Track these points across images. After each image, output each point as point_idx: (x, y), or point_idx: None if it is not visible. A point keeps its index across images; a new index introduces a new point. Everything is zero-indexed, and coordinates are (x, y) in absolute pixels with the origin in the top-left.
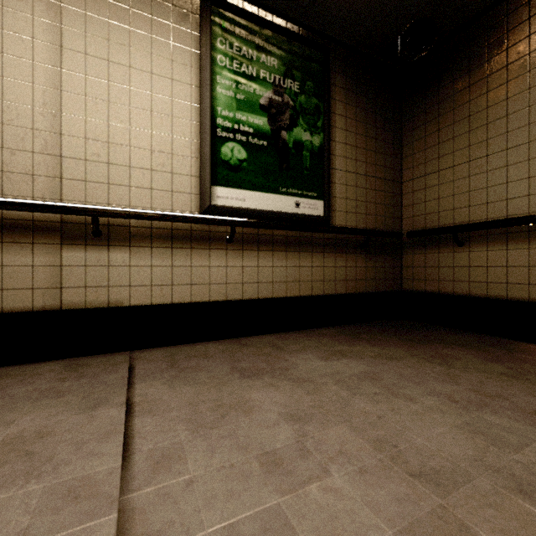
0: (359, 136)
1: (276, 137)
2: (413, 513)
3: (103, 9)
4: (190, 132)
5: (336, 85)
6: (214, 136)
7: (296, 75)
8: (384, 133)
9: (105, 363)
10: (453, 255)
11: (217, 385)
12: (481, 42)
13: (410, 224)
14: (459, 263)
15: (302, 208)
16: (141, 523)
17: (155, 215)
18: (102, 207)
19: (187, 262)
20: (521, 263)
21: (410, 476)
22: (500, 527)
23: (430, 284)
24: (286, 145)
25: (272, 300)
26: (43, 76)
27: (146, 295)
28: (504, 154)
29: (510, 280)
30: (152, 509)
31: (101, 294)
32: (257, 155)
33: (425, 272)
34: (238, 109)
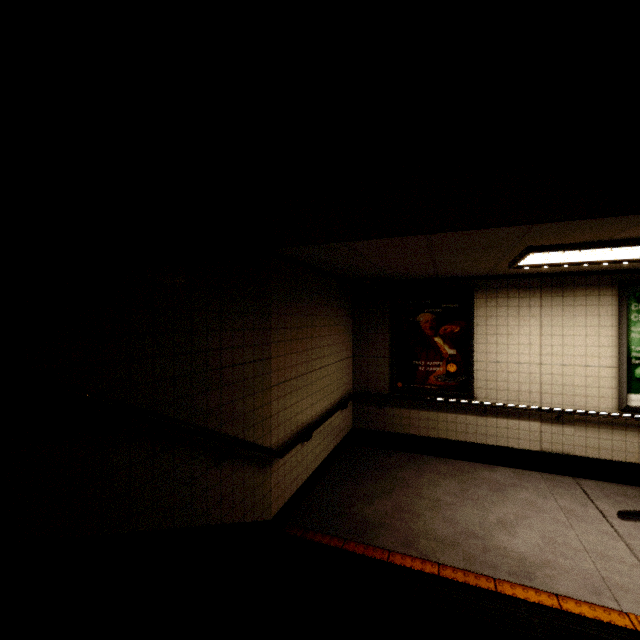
0: None
1: None
2: None
3: (559, 311)
4: (611, 363)
5: None
6: (629, 364)
7: None
8: None
9: (564, 482)
10: None
11: None
12: None
13: None
14: None
15: None
16: (632, 547)
17: (591, 414)
18: (563, 410)
19: (608, 437)
20: None
21: None
22: None
23: None
24: None
25: None
26: (533, 350)
27: (582, 451)
28: None
29: None
30: (634, 546)
31: (559, 447)
32: None
33: None
34: None
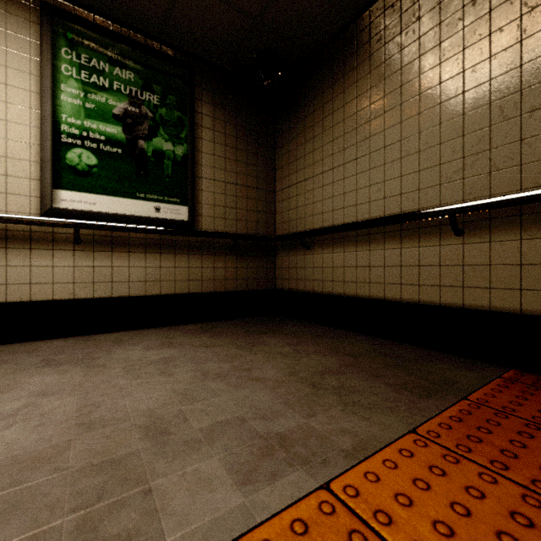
0: (229, 148)
1: (133, 146)
2: (37, 446)
3: None
4: (29, 137)
5: (203, 100)
6: (58, 141)
7: (156, 89)
8: (257, 147)
9: None
10: (304, 257)
11: (6, 374)
12: (320, 75)
13: (280, 229)
14: (308, 264)
15: (163, 212)
16: None
17: None
18: None
19: (25, 262)
20: (340, 264)
21: (77, 425)
22: (92, 448)
23: (291, 283)
24: (145, 153)
25: (129, 298)
26: None
27: None
28: (331, 172)
29: (334, 278)
30: None
31: None
32: (110, 161)
33: (289, 272)
34: (87, 117)
